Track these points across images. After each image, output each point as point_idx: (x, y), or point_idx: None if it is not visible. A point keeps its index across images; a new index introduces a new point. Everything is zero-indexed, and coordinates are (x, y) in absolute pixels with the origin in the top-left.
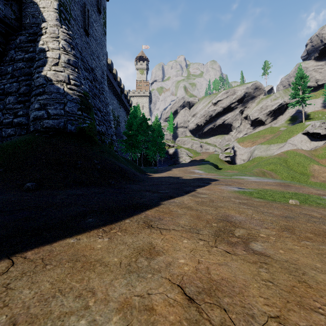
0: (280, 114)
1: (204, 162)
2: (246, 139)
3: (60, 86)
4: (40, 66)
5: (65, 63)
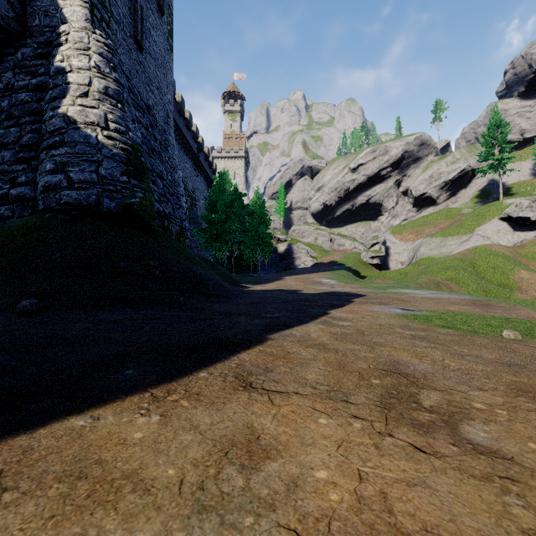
0: (462, 187)
1: (336, 267)
2: (406, 228)
3: (91, 133)
4: (56, 99)
5: (100, 93)
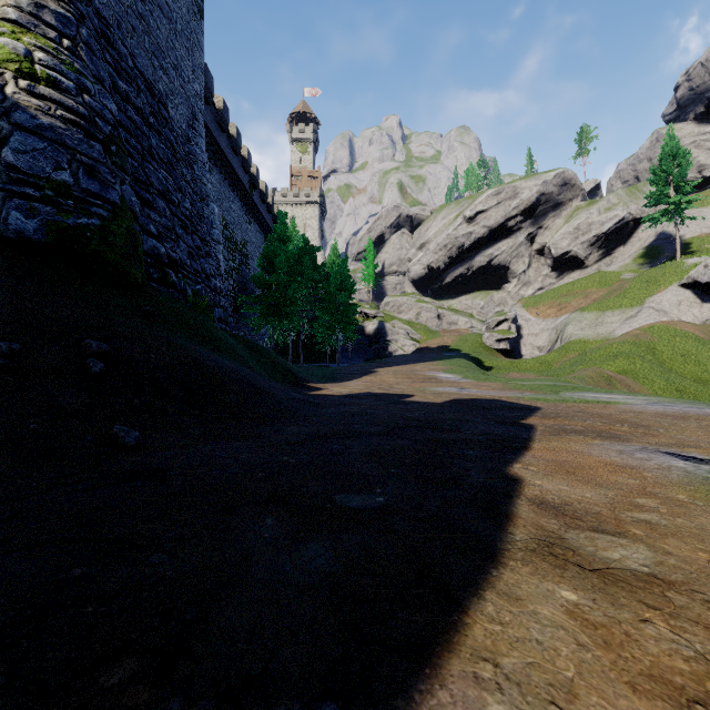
0: (619, 243)
1: (449, 353)
2: (544, 299)
3: None
4: None
5: (21, 12)
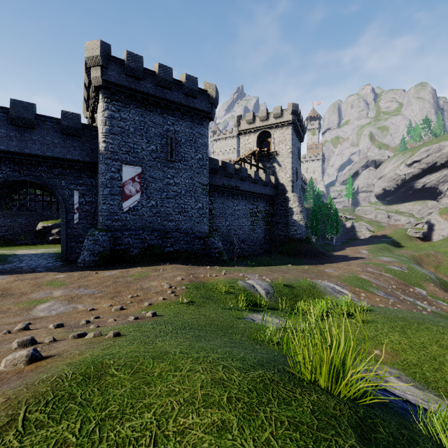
0: None
1: (384, 239)
2: None
3: (300, 223)
4: (291, 215)
5: (299, 212)
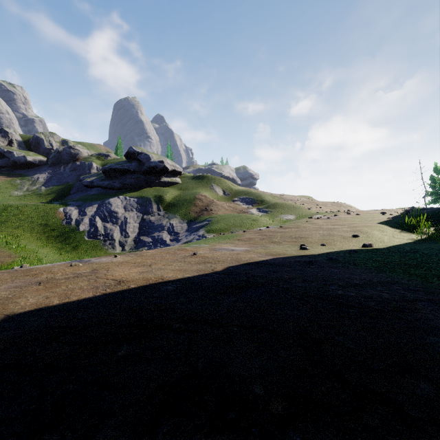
0: None
1: None
2: None
3: None
4: None
5: None
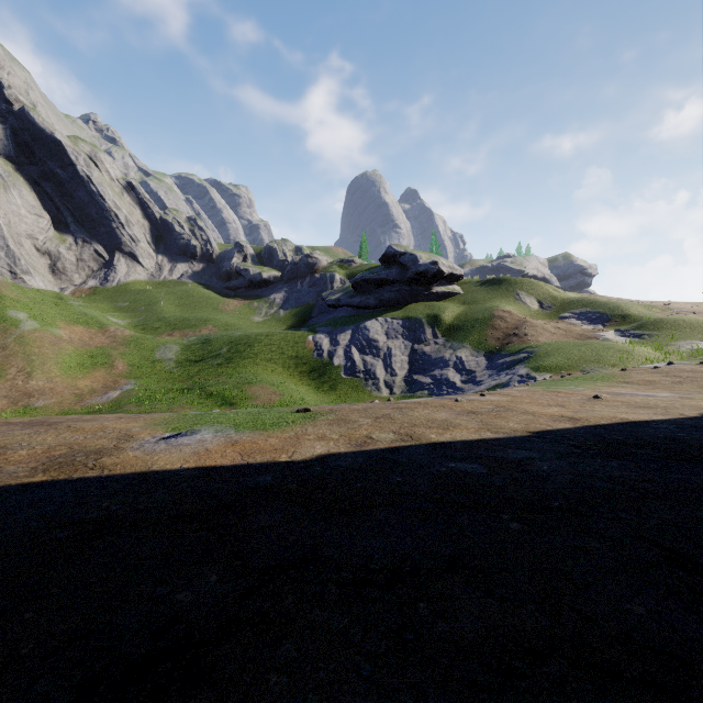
0: None
1: None
2: None
3: None
4: None
5: None
